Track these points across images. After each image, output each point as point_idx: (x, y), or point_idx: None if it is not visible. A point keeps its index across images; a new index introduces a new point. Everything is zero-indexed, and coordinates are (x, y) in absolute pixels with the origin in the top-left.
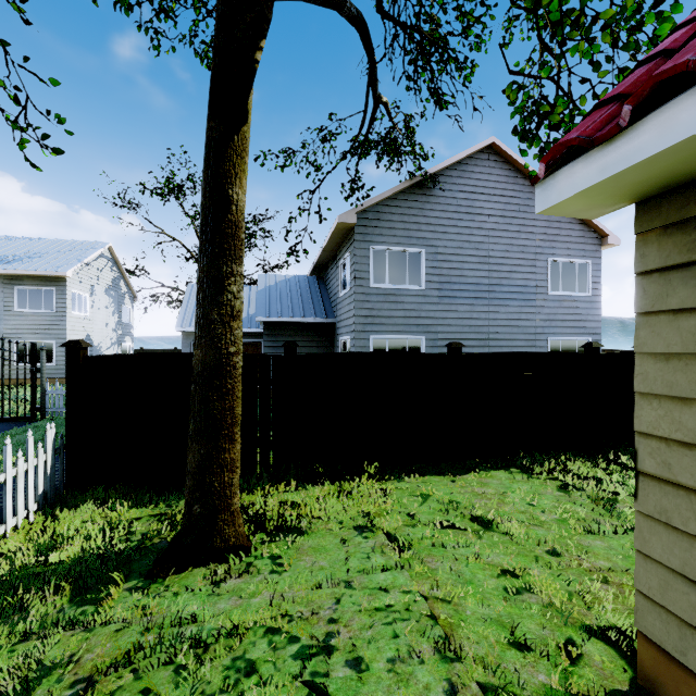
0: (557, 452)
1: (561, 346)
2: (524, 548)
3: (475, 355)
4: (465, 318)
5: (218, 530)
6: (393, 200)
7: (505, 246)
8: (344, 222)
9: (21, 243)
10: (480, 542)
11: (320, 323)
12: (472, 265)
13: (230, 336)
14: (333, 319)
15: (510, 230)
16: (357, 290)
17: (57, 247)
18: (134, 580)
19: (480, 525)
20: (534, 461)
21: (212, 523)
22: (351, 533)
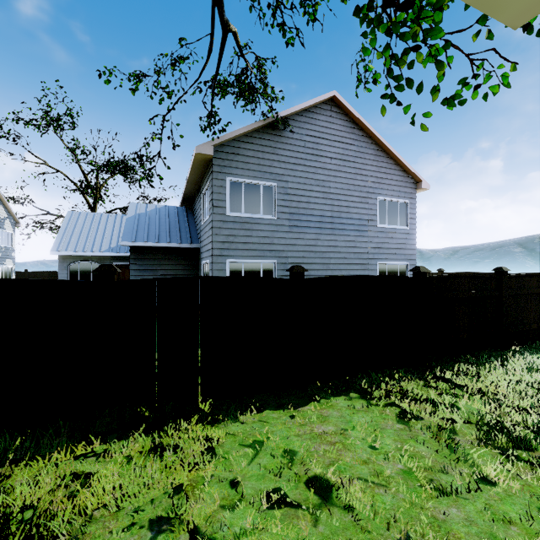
0: (391, 371)
1: (387, 269)
2: (371, 538)
3: (317, 279)
4: (312, 245)
5: None
6: (248, 137)
7: (344, 185)
8: (201, 153)
9: None
10: (315, 532)
11: (185, 248)
12: (317, 200)
13: None
14: (197, 244)
15: (348, 171)
16: (214, 218)
17: None
18: None
19: (317, 495)
20: (371, 382)
21: None
22: (141, 537)
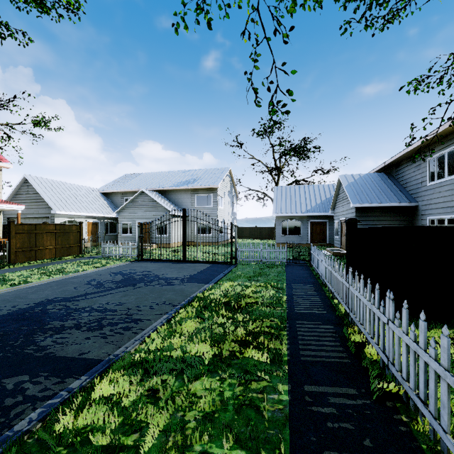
0: None
1: None
2: None
3: None
4: None
5: None
6: None
7: None
8: None
9: (192, 172)
10: None
11: (401, 207)
12: None
13: None
14: (415, 203)
15: None
16: None
17: (208, 173)
18: None
19: None
20: None
21: None
22: None
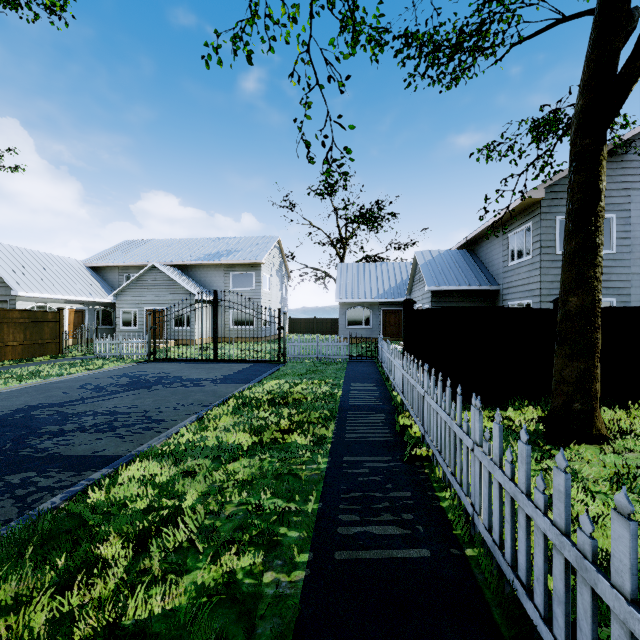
0: None
1: None
2: None
3: None
4: None
5: (593, 422)
6: None
7: None
8: (532, 198)
9: (226, 241)
10: None
11: (482, 290)
12: None
13: (599, 288)
14: (497, 286)
15: None
16: (542, 258)
17: (248, 242)
18: (545, 445)
19: None
20: None
21: (591, 417)
22: None
